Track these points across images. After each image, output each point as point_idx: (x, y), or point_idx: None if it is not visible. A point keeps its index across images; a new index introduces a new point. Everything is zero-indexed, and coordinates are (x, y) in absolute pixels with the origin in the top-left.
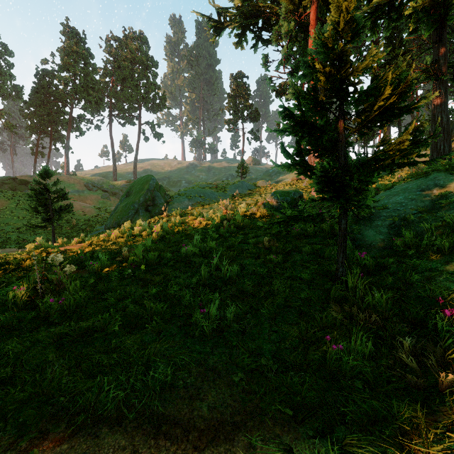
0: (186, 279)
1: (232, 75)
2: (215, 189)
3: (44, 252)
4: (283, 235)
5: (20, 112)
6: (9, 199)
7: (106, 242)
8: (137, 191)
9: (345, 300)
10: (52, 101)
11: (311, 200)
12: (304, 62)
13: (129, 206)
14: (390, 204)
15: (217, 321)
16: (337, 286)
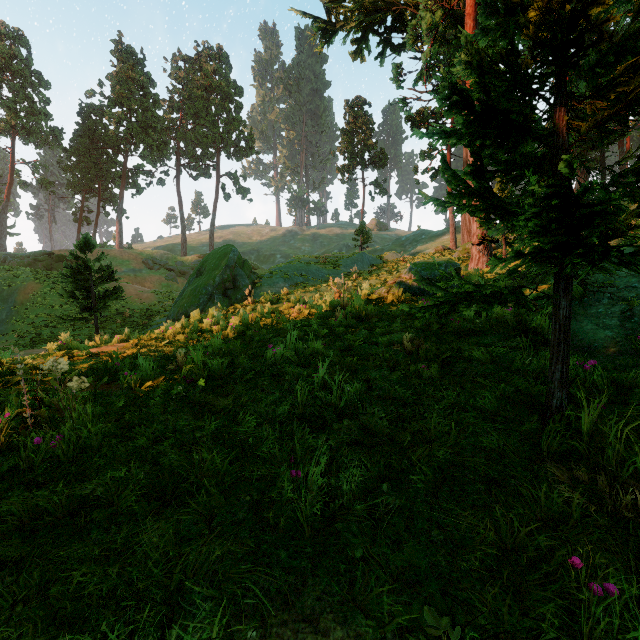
0: (271, 405)
1: (347, 102)
2: (322, 265)
3: (67, 356)
4: (433, 331)
5: (59, 164)
6: (41, 282)
7: (159, 341)
8: (212, 267)
9: (570, 454)
10: (100, 148)
11: (514, 256)
12: (487, 4)
13: (200, 289)
14: (617, 278)
15: (323, 499)
16: (554, 426)
